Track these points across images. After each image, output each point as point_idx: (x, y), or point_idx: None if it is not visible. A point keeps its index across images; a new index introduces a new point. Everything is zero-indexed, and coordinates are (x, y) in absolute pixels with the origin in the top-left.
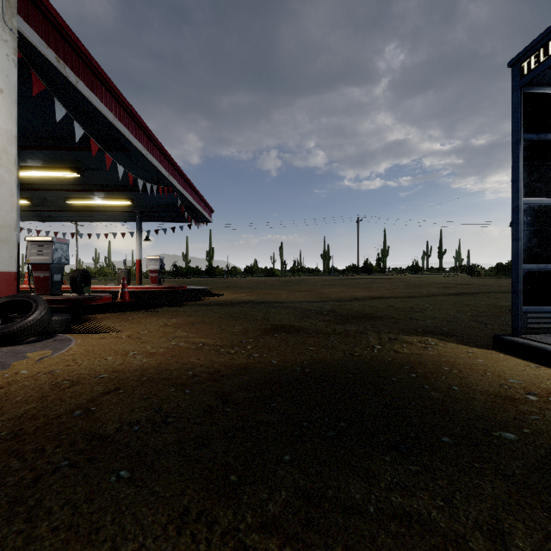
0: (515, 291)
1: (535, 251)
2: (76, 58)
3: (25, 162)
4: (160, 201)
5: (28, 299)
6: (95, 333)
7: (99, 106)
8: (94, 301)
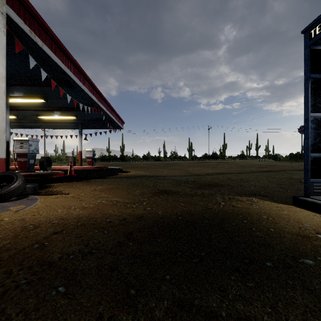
0: (306, 169)
1: (318, 145)
2: (42, 31)
3: (13, 93)
4: (93, 116)
5: (12, 174)
6: (52, 195)
7: (56, 60)
8: (53, 175)
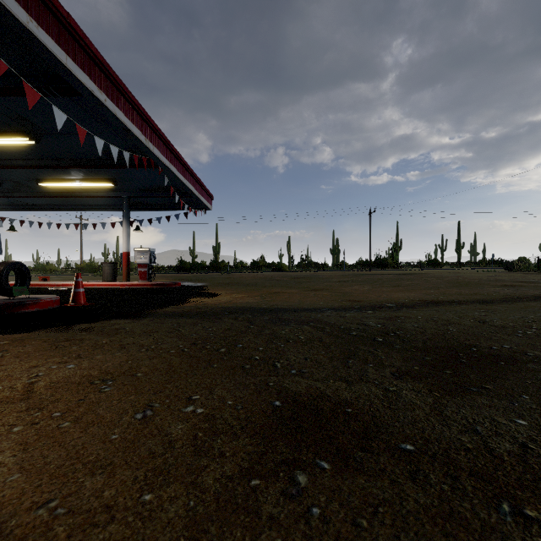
0: None
1: None
2: None
3: None
4: (148, 182)
5: None
6: None
7: None
8: (22, 308)
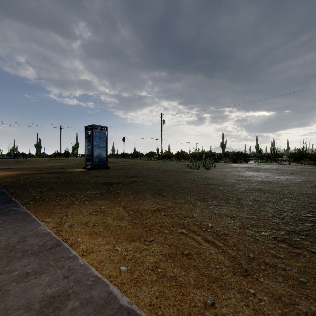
0: (85, 160)
1: (88, 154)
2: None
3: None
4: None
5: None
6: None
7: None
8: None
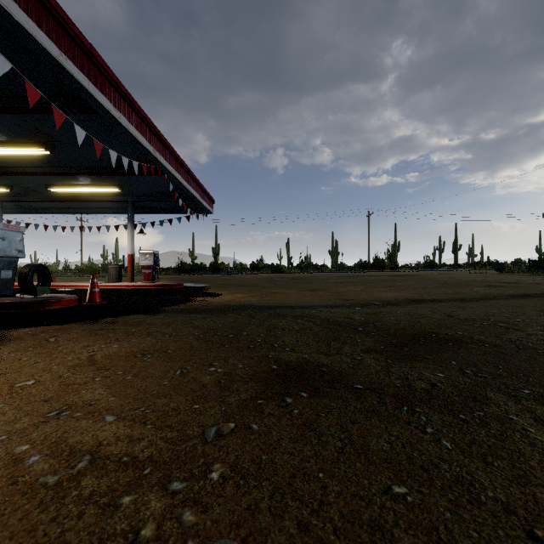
0: None
1: None
2: None
3: None
4: (152, 187)
5: None
6: None
7: (30, 27)
8: (47, 305)
